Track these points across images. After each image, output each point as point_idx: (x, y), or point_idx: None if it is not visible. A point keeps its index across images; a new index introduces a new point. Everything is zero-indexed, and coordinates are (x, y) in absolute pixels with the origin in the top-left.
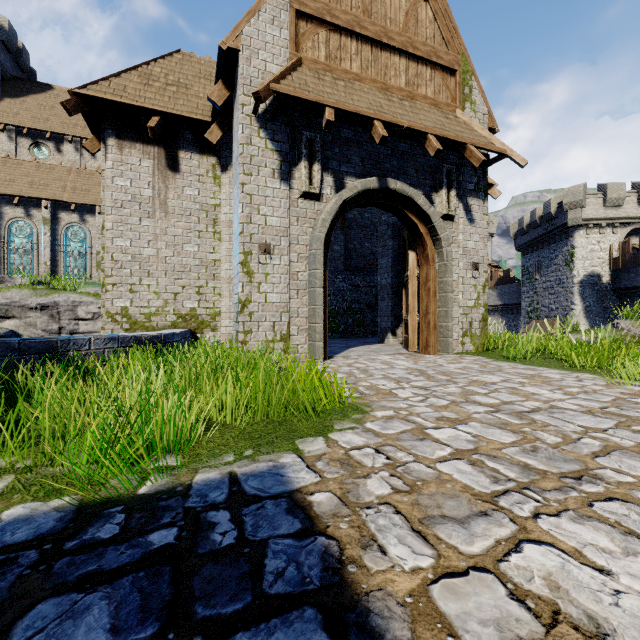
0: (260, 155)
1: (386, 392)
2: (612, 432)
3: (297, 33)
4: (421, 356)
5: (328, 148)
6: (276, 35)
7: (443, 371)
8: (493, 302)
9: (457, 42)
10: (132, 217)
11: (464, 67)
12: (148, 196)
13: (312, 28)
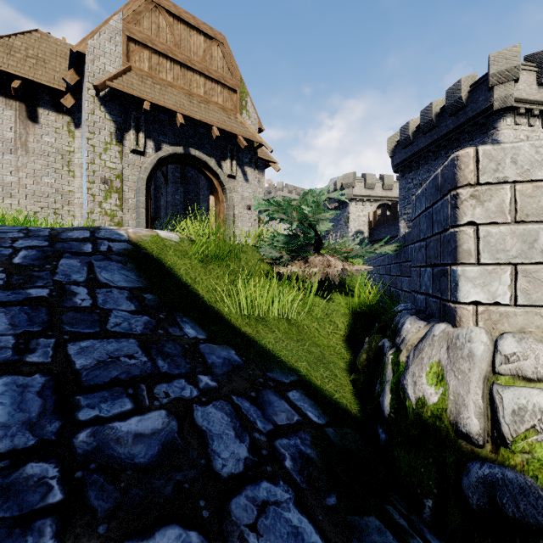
0: (101, 122)
1: None
2: None
3: (128, 50)
4: None
5: (150, 124)
6: (113, 49)
7: None
8: None
9: (238, 74)
10: None
11: (242, 89)
12: (10, 137)
13: (139, 49)
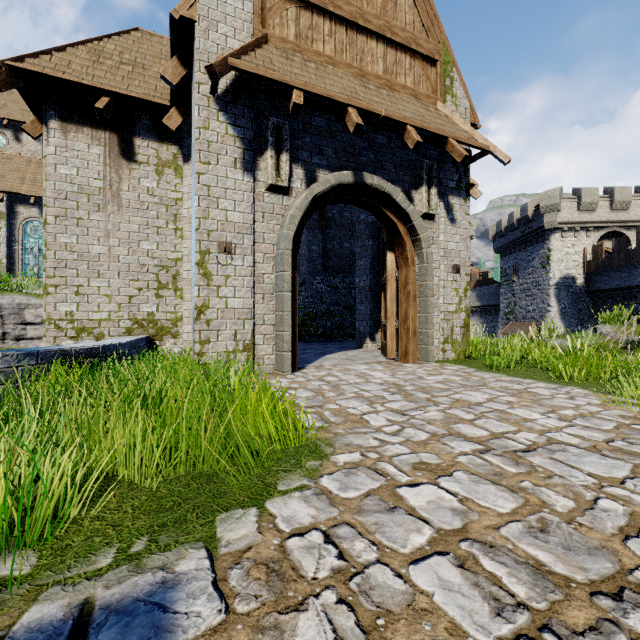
0: (219, 141)
1: (356, 419)
2: (632, 485)
3: (263, 7)
4: (400, 365)
5: (298, 137)
6: (238, 7)
7: (423, 386)
8: (472, 303)
9: (438, 30)
10: (79, 210)
11: (445, 57)
12: (98, 187)
13: (280, 3)
